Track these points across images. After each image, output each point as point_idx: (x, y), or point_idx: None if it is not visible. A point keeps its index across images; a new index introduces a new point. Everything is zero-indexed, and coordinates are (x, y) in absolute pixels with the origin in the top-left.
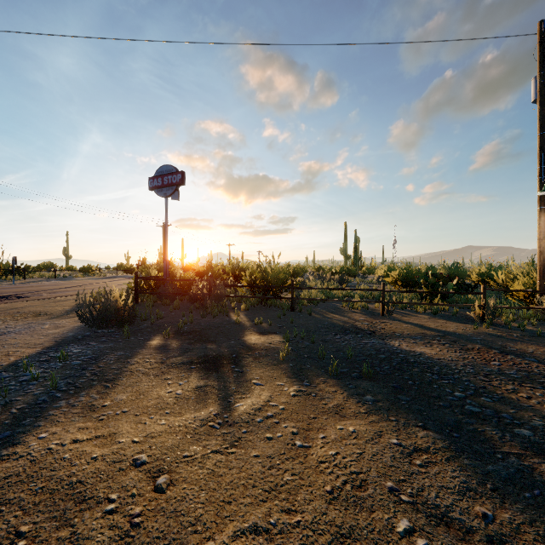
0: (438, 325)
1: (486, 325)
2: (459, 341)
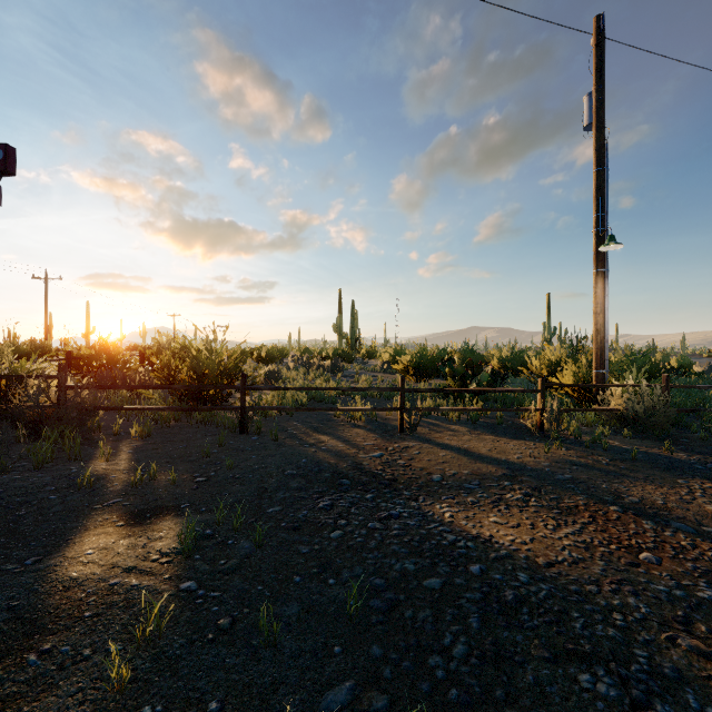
0: (490, 448)
1: (552, 441)
2: (544, 487)
